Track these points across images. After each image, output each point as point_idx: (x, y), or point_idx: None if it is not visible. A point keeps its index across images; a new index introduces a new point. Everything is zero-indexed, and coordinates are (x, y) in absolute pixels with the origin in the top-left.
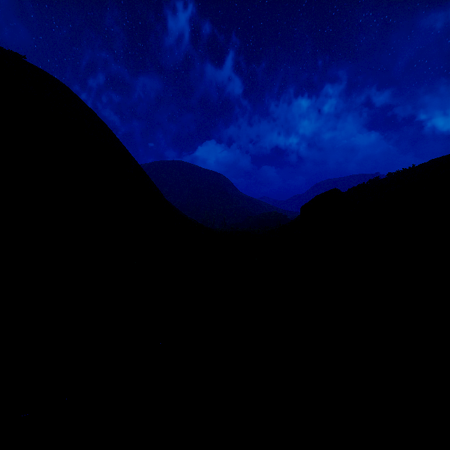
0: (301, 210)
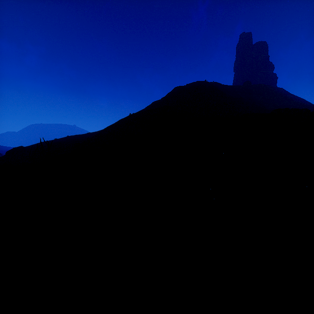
0: (6, 153)
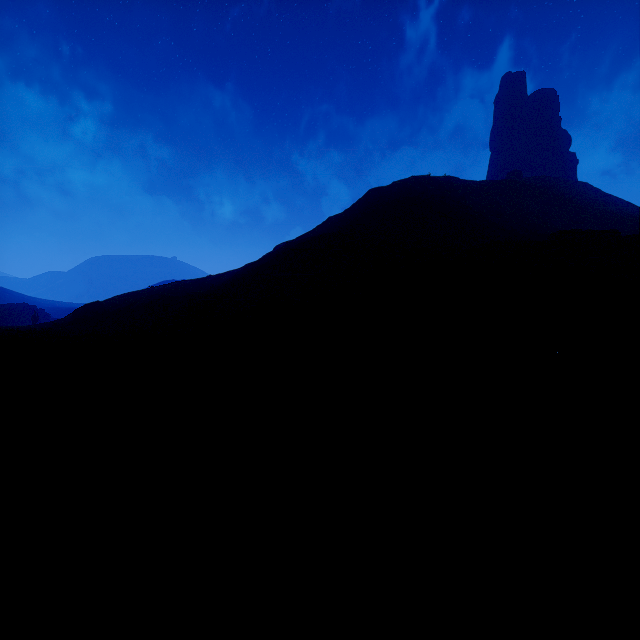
0: (74, 313)
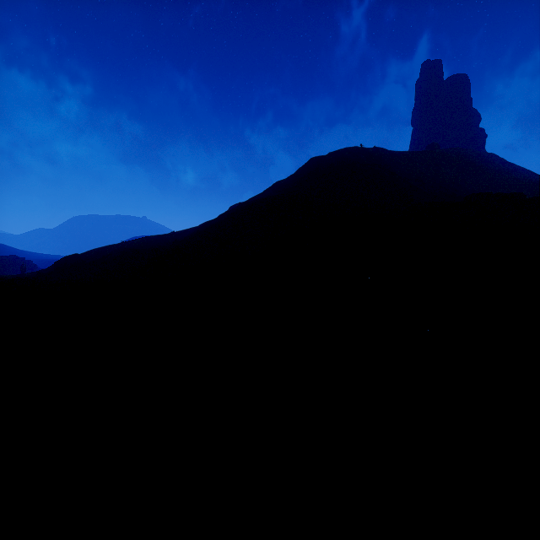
0: (55, 264)
